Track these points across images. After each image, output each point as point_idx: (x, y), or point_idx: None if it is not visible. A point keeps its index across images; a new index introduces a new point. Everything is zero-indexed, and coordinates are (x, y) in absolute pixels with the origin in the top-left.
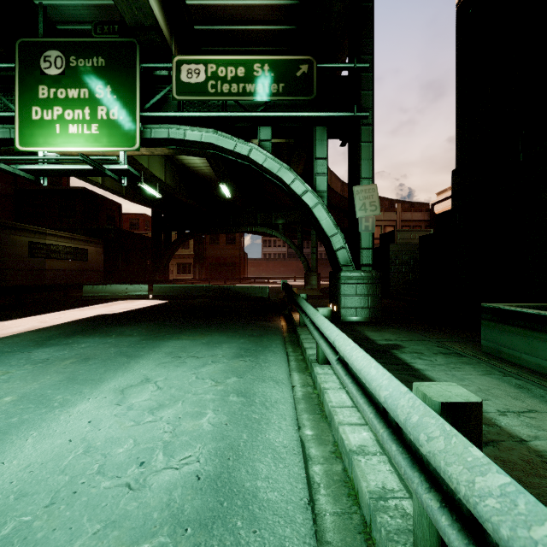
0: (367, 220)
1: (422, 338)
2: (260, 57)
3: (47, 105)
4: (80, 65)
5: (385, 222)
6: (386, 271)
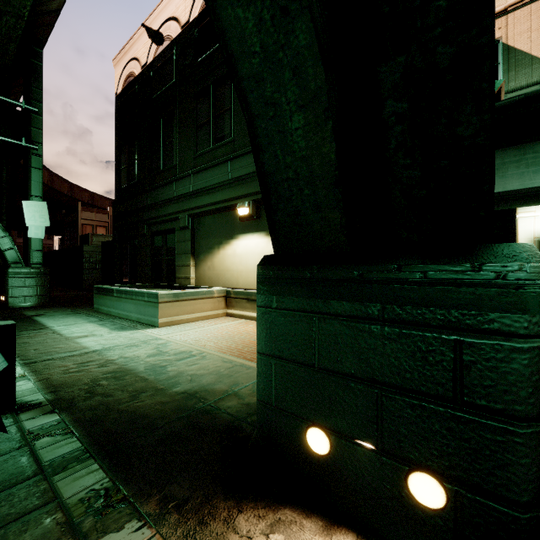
0: (38, 229)
1: (68, 309)
2: None
3: None
4: None
5: (97, 222)
6: (82, 268)
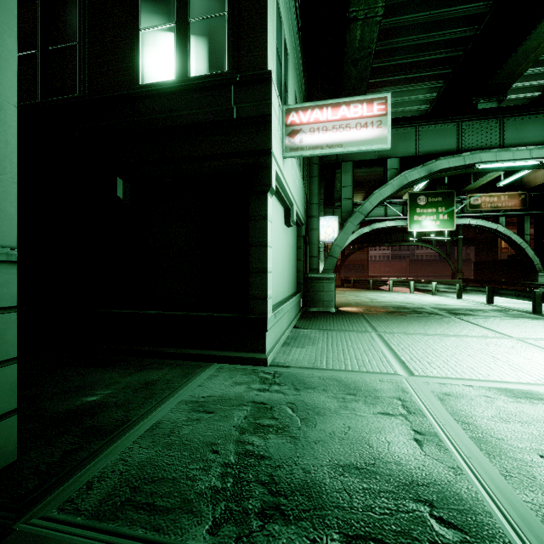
0: None
1: None
2: (503, 193)
3: (419, 215)
4: (432, 200)
5: None
6: None
